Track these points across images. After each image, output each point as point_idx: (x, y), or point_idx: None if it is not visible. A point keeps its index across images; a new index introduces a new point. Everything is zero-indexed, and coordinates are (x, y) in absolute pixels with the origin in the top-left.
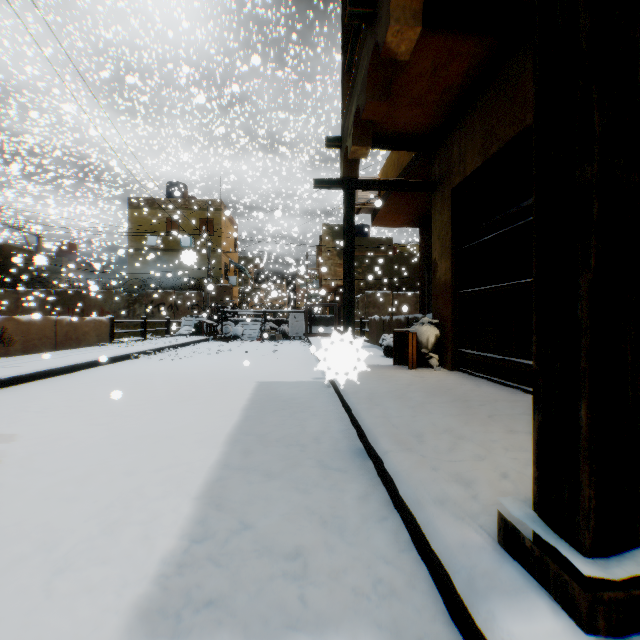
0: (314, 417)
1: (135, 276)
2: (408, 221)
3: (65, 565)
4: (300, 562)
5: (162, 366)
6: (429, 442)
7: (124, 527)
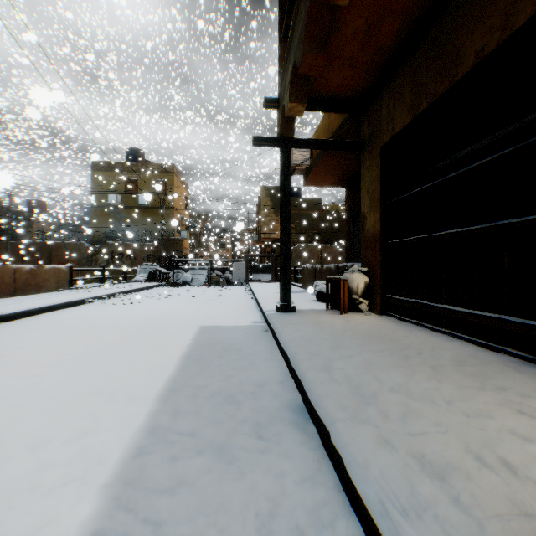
0: (252, 366)
1: (98, 230)
2: (336, 181)
3: None
4: None
5: (113, 311)
6: (379, 405)
7: None
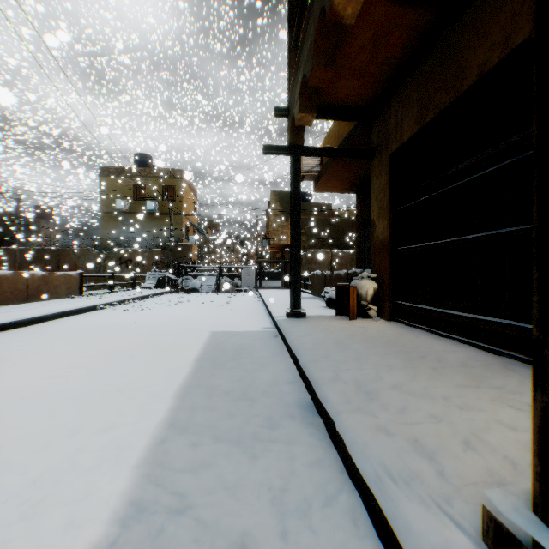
0: (263, 368)
1: (106, 236)
2: (346, 187)
3: None
4: None
5: (124, 317)
6: (380, 400)
7: (48, 509)
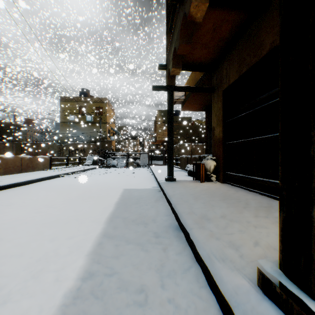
0: (152, 208)
1: (63, 135)
2: (199, 108)
3: (8, 298)
4: (143, 295)
5: (75, 181)
6: (214, 223)
7: (45, 273)
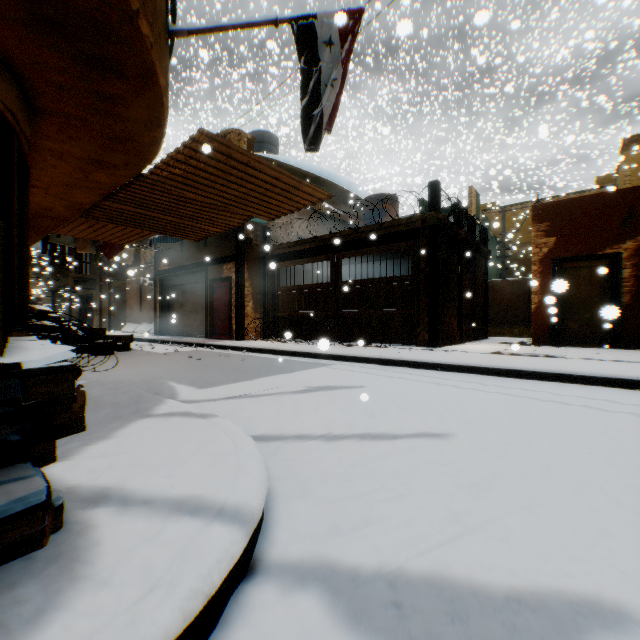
0: None
1: None
2: None
3: None
4: None
5: None
6: None
7: None
